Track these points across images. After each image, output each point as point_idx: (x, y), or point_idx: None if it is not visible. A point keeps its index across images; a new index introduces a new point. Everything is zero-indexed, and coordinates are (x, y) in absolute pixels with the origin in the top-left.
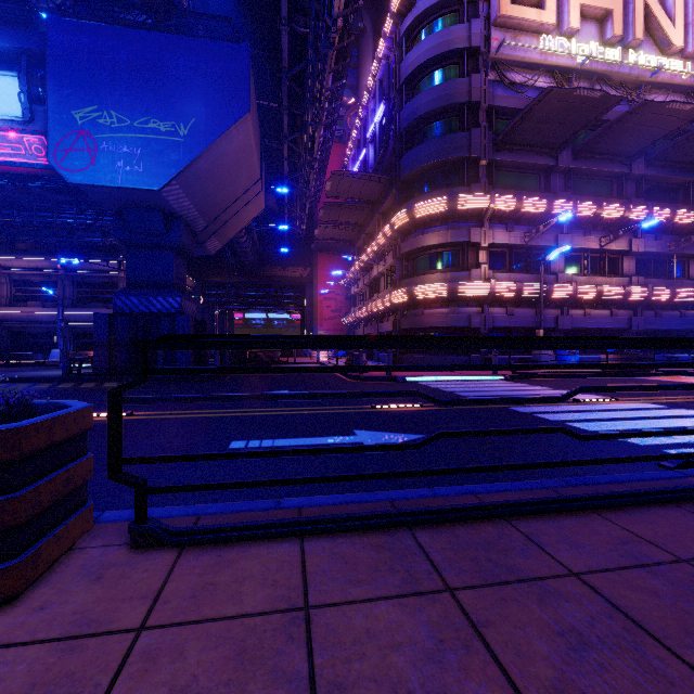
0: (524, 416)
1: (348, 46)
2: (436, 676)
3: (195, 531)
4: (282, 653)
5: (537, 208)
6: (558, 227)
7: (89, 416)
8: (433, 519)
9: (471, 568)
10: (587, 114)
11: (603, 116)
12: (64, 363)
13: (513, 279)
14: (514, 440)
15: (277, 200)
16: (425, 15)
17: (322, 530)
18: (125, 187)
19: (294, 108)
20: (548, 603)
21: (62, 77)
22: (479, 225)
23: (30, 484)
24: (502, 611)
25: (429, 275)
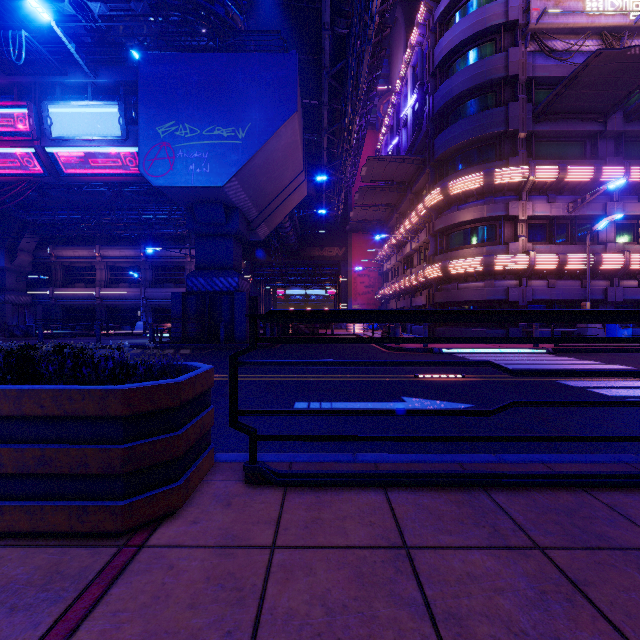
0: (577, 391)
1: (383, 39)
2: (545, 621)
3: (295, 475)
4: (395, 581)
5: (582, 177)
6: (607, 194)
7: (212, 376)
8: (506, 483)
9: (556, 531)
10: None
11: None
12: (150, 333)
13: (555, 250)
14: (570, 414)
15: (315, 187)
16: None
17: (402, 483)
18: (196, 186)
19: (334, 104)
20: None
21: (149, 101)
22: (517, 198)
23: (184, 426)
24: (600, 573)
25: (464, 250)
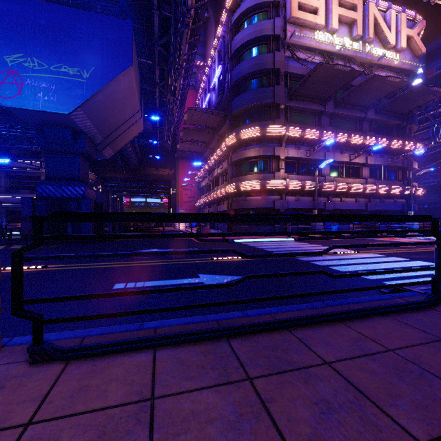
0: (304, 263)
1: (198, 27)
2: (235, 439)
3: (78, 349)
4: (131, 433)
5: (313, 136)
6: (326, 148)
7: None
8: (242, 332)
9: (264, 363)
10: (342, 80)
11: (351, 82)
12: None
13: (300, 179)
14: (297, 278)
15: (152, 124)
16: (247, 12)
17: (169, 343)
18: (43, 110)
19: (163, 65)
20: (310, 383)
21: None
22: (280, 145)
23: None
24: (281, 390)
25: (249, 176)
